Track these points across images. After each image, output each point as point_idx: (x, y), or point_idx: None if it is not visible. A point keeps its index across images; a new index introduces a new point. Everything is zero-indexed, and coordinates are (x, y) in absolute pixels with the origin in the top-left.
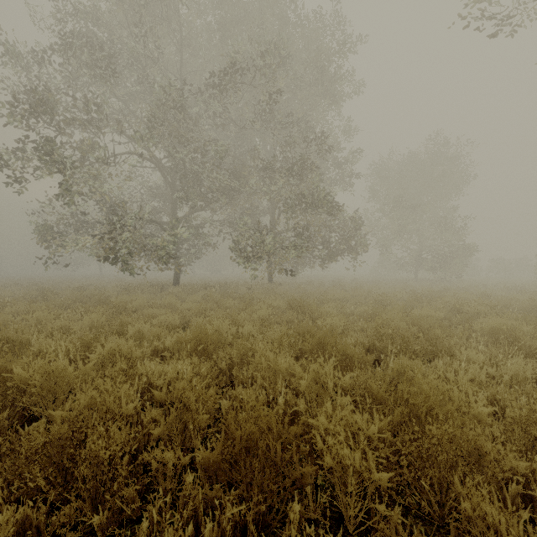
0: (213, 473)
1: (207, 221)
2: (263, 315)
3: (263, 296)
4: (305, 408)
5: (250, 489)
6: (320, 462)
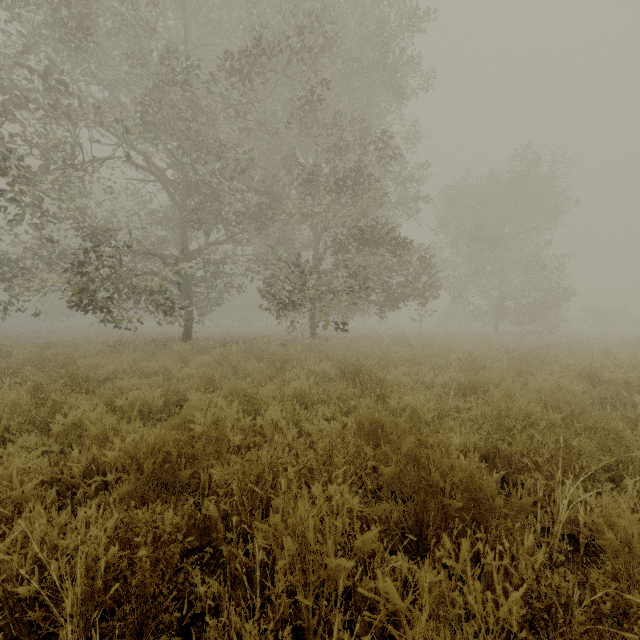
0: None
1: (229, 255)
2: (301, 389)
3: (302, 356)
4: None
5: None
6: None
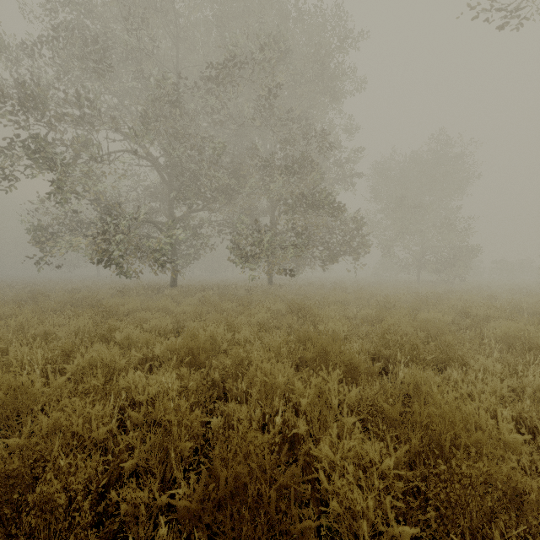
0: (197, 513)
1: (205, 221)
2: (262, 319)
3: (262, 299)
4: (306, 429)
5: (240, 534)
6: (324, 509)
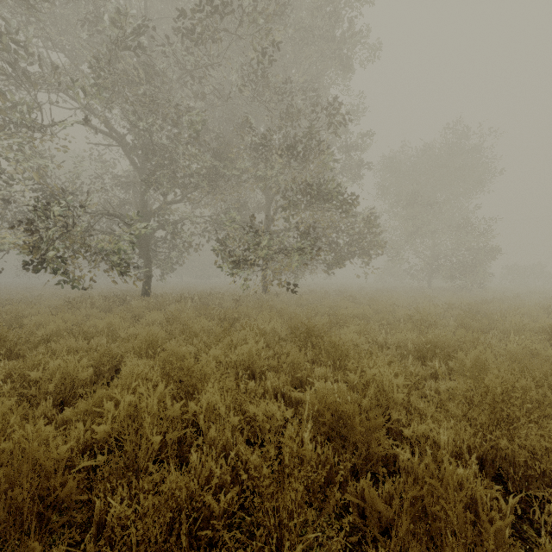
0: None
1: (187, 216)
2: (249, 354)
3: (253, 312)
4: None
5: None
6: None
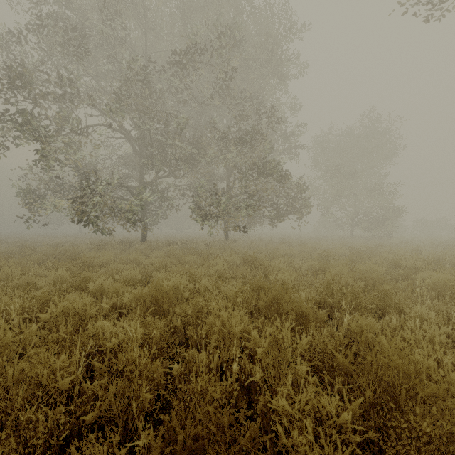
0: None
1: (171, 185)
2: (219, 270)
3: (219, 252)
4: (262, 376)
5: None
6: None
